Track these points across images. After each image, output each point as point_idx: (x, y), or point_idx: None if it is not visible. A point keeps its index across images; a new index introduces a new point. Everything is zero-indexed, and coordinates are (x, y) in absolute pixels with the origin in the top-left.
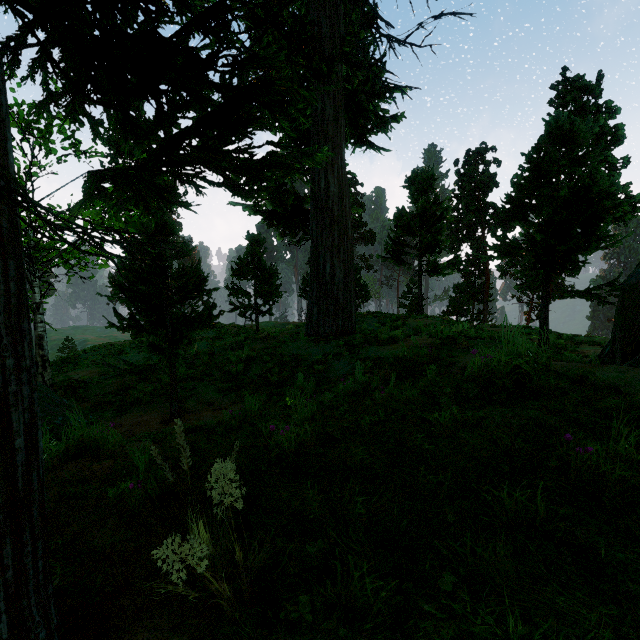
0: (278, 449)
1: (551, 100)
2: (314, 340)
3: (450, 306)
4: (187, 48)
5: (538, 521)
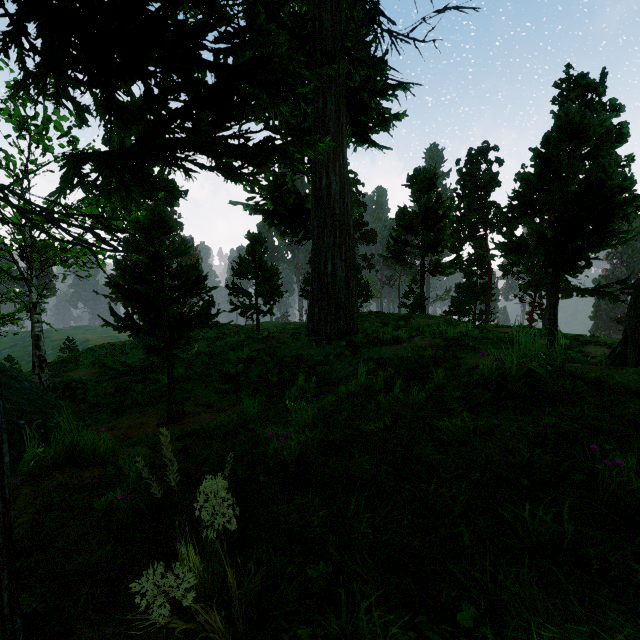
0: (277, 457)
1: (554, 98)
2: (315, 340)
3: (452, 306)
4: (176, 21)
5: (566, 544)
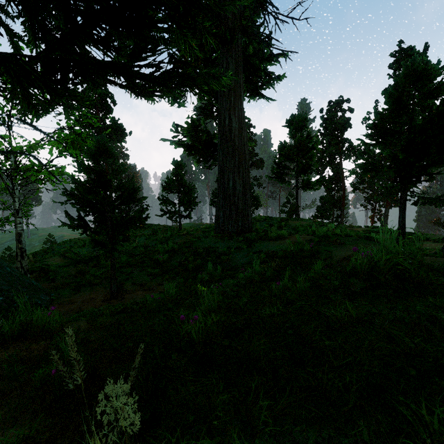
0: (188, 336)
1: (390, 64)
2: (220, 237)
3: (317, 212)
4: None
5: None
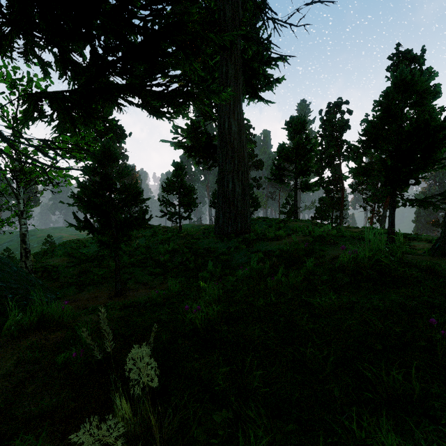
0: (191, 324)
1: (388, 67)
2: (220, 237)
3: (316, 213)
4: None
5: (415, 398)
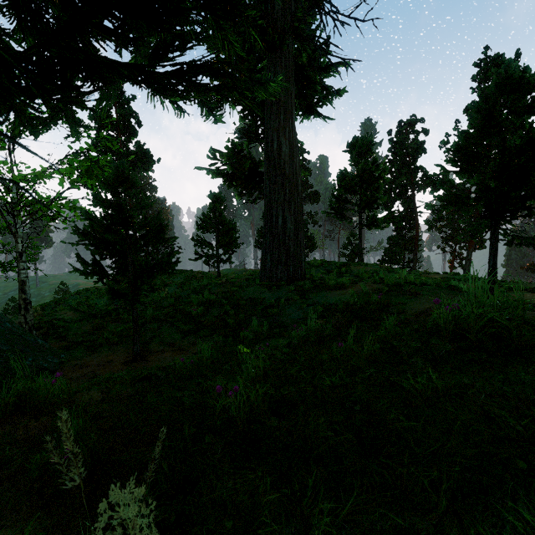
0: (226, 412)
1: (474, 76)
2: (267, 285)
3: (385, 255)
4: None
5: None
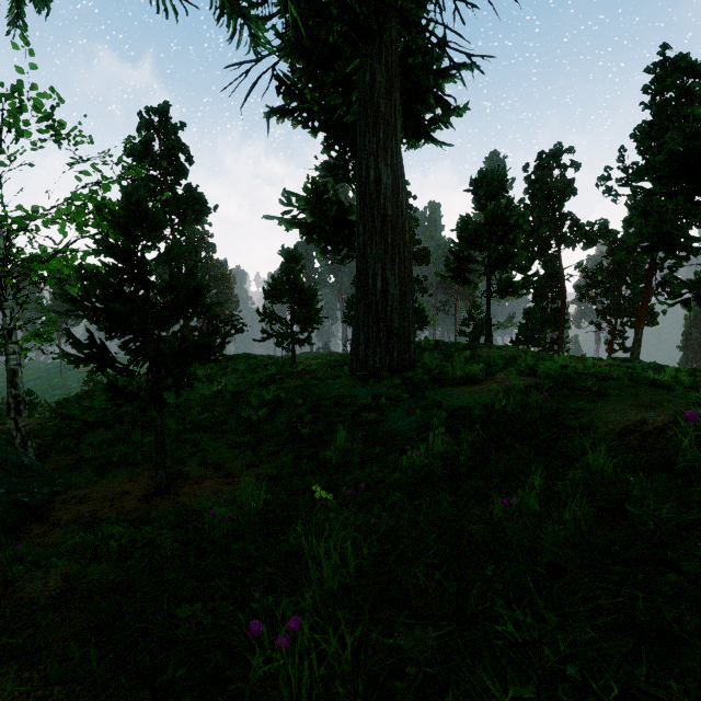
0: (271, 678)
1: (646, 86)
2: (361, 377)
3: (520, 334)
4: None
5: None
